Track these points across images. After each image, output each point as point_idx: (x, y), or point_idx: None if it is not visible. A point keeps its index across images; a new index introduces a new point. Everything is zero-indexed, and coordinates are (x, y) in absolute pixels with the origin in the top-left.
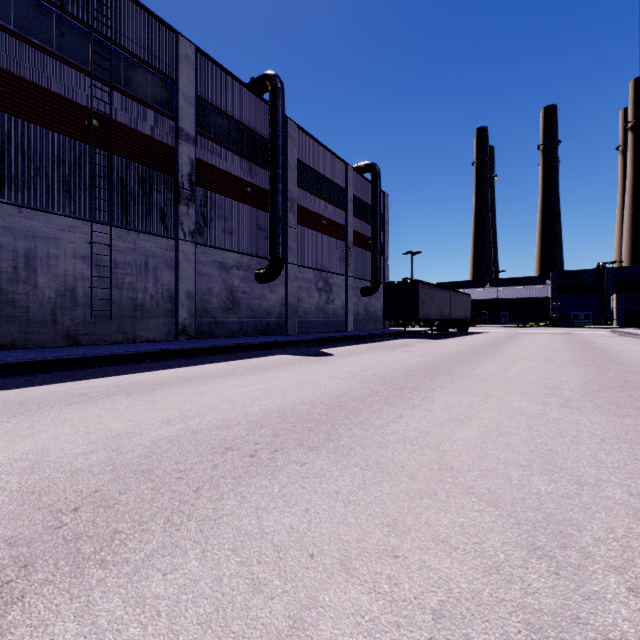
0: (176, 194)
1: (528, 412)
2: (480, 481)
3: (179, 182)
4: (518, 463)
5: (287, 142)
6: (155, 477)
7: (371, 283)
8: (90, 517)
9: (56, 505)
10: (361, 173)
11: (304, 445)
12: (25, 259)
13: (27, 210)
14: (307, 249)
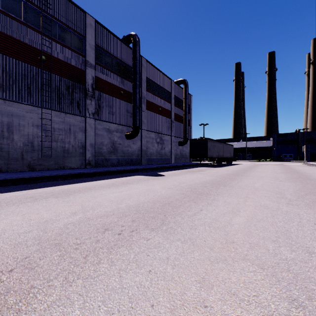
0: (85, 94)
1: (270, 207)
2: (251, 251)
3: (86, 88)
4: (270, 239)
5: (141, 68)
6: (62, 248)
7: (183, 139)
8: (18, 276)
9: (0, 267)
10: (178, 84)
11: (149, 227)
12: (7, 126)
13: (8, 101)
14: (151, 122)
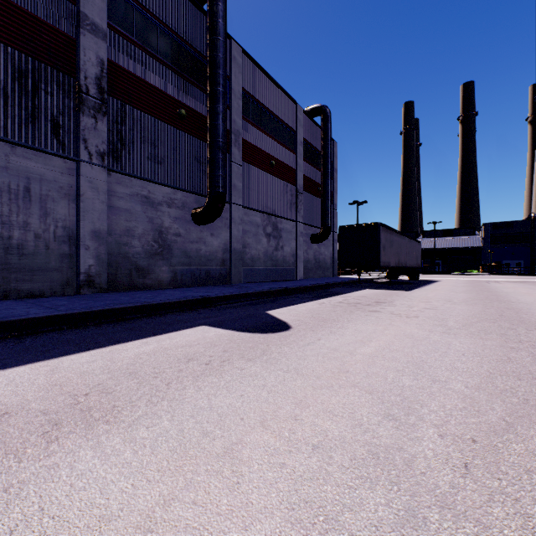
0: (77, 100)
1: None
2: None
3: (81, 85)
4: None
5: (231, 66)
6: None
7: (321, 229)
8: None
9: None
10: (311, 116)
11: None
12: None
13: None
14: (254, 190)
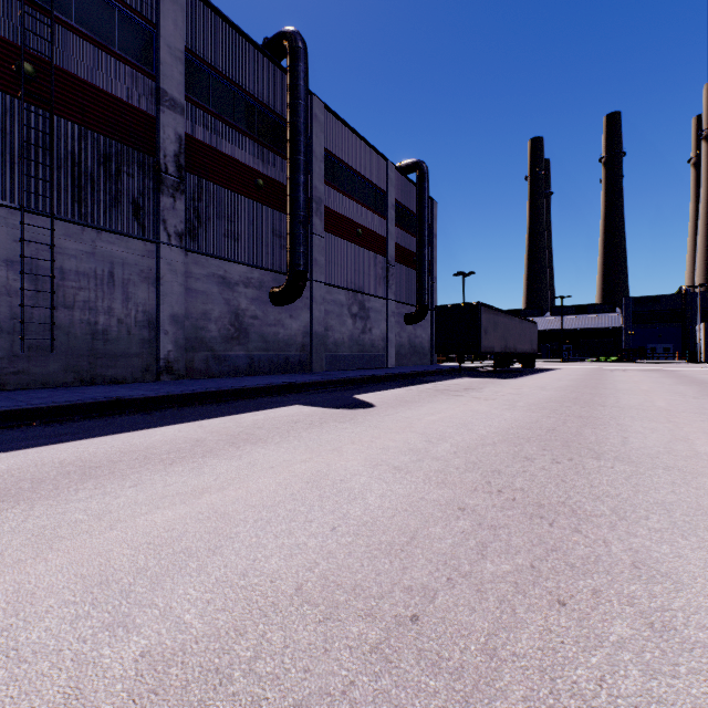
0: (156, 180)
1: None
2: None
3: (161, 164)
4: None
5: (312, 125)
6: None
7: (417, 308)
8: None
9: None
10: (405, 173)
11: None
12: None
13: None
14: (338, 264)
